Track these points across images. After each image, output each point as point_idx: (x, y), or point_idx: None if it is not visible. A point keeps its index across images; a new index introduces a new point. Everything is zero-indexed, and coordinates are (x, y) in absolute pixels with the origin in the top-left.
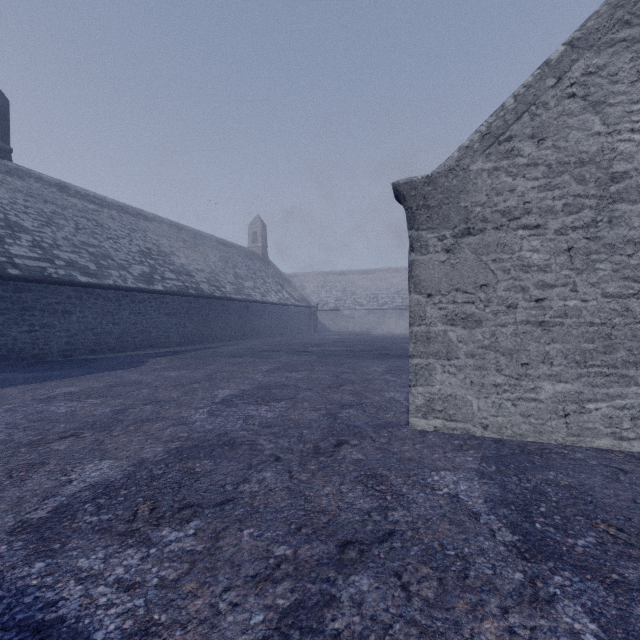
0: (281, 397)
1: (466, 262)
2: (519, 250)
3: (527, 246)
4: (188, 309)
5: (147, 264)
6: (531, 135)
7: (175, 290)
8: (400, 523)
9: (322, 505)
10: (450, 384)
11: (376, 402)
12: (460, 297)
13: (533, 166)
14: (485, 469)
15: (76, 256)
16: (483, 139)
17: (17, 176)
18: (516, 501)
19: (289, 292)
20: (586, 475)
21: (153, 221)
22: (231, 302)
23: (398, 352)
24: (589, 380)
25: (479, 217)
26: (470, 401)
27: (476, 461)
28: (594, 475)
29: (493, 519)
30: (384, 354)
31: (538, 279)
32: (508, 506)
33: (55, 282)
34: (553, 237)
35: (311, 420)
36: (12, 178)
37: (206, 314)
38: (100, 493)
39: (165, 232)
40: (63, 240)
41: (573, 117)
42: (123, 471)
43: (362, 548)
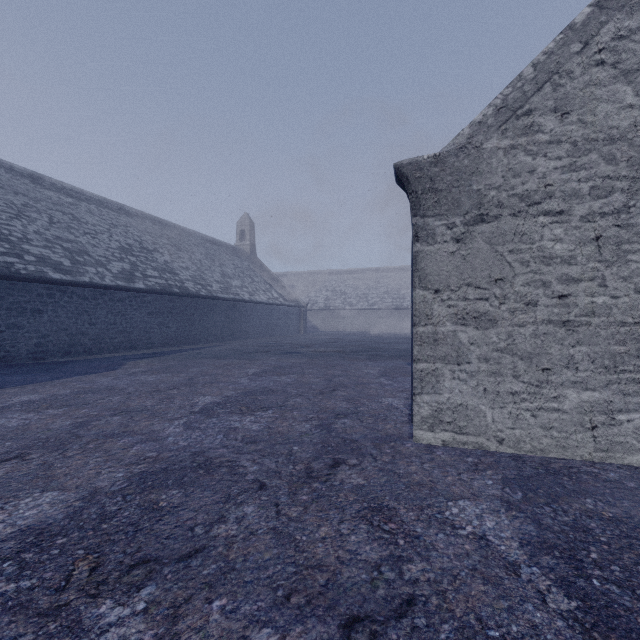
0: (268, 405)
1: (479, 253)
2: (540, 239)
3: (549, 235)
4: (172, 308)
5: (128, 261)
6: (553, 108)
7: (157, 288)
8: (420, 583)
9: (318, 556)
10: (460, 392)
11: (373, 410)
12: (472, 293)
13: (556, 143)
14: (510, 496)
15: (48, 251)
16: (498, 113)
17: None
18: (558, 543)
19: (278, 291)
20: (629, 503)
21: (135, 216)
22: (217, 301)
23: (391, 353)
24: (620, 388)
25: (494, 202)
26: (483, 411)
27: (497, 485)
28: (639, 502)
29: (537, 573)
30: (376, 355)
31: (561, 272)
32: (551, 552)
33: (23, 279)
34: (579, 224)
35: (302, 433)
36: None
37: (191, 314)
38: (29, 543)
39: (148, 228)
40: (34, 234)
41: (602, 87)
42: (67, 508)
43: (374, 629)
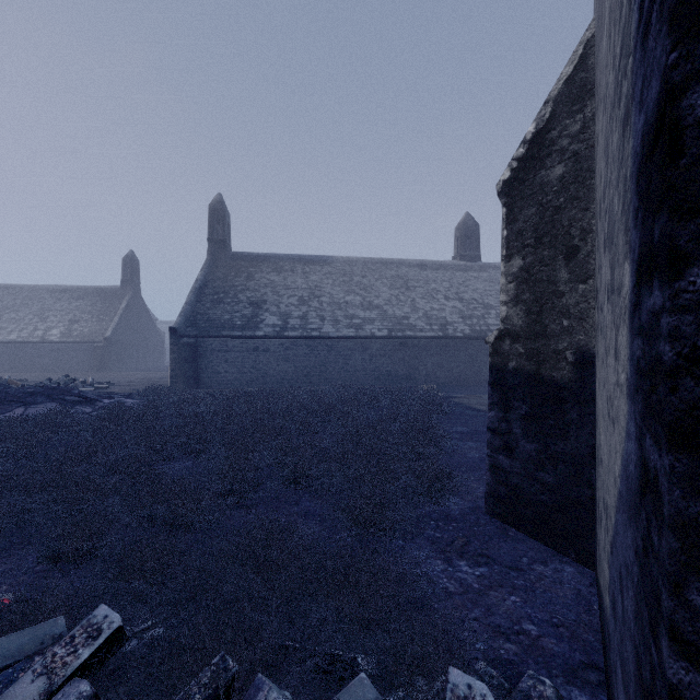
0: None
1: None
2: None
3: None
4: None
5: None
6: None
7: None
8: None
9: None
10: None
11: None
12: None
13: None
14: None
15: None
16: None
17: (483, 270)
18: None
19: None
20: None
21: None
22: None
23: None
24: None
25: None
26: None
27: None
28: None
29: None
30: None
31: None
32: None
33: None
34: None
35: None
36: (481, 273)
37: None
38: None
39: None
40: None
41: None
42: None
43: None
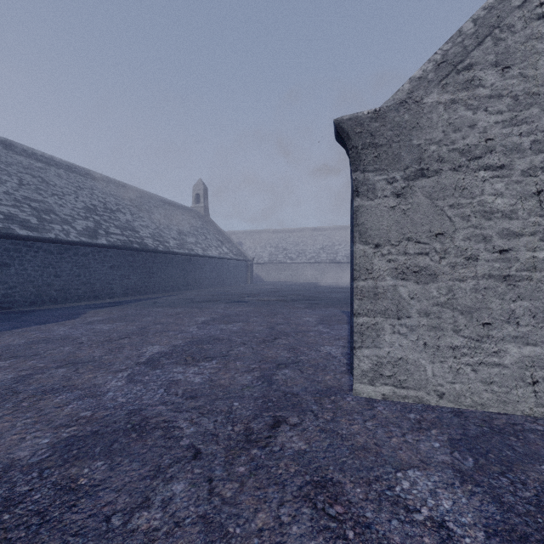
0: (213, 354)
1: (419, 208)
2: (480, 194)
3: (489, 189)
4: (132, 262)
5: (92, 219)
6: (494, 62)
7: (119, 244)
8: None
9: None
10: (401, 346)
11: (313, 359)
12: (412, 247)
13: (497, 98)
14: (461, 463)
15: (16, 210)
16: (439, 68)
17: None
18: (529, 532)
19: (228, 247)
20: None
21: (101, 181)
22: (174, 256)
23: (326, 301)
24: None
25: (434, 156)
26: (423, 366)
27: (445, 449)
28: None
29: None
30: (314, 303)
31: (502, 227)
32: None
33: None
34: (520, 179)
35: (243, 386)
36: None
37: (150, 267)
38: None
39: (112, 191)
40: (4, 194)
41: (543, 41)
42: None
43: None
